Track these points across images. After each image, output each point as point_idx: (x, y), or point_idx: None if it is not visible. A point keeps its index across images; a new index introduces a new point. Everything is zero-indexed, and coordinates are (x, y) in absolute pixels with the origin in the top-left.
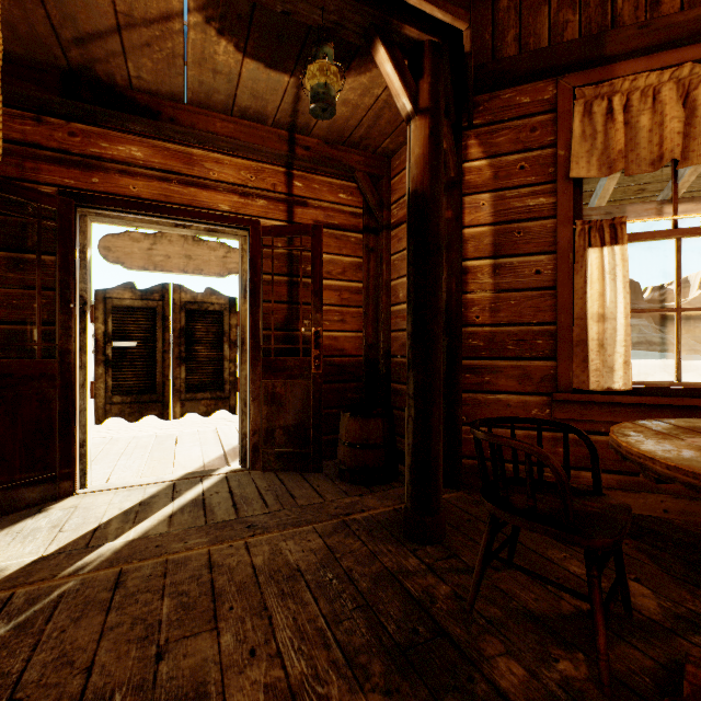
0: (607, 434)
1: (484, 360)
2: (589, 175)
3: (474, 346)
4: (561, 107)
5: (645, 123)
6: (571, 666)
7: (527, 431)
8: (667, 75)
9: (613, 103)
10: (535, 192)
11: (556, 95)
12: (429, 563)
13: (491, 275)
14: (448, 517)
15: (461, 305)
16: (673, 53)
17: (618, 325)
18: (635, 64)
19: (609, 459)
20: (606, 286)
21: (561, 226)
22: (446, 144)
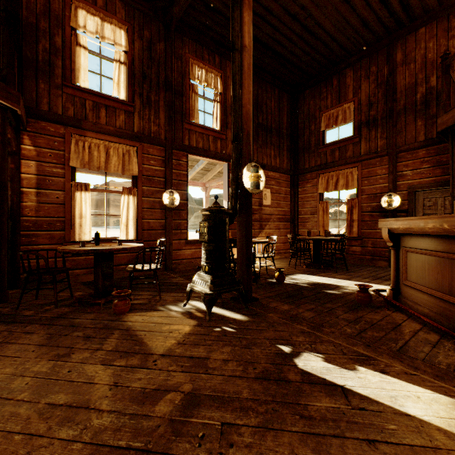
0: (84, 256)
1: (33, 232)
2: (77, 166)
3: (27, 226)
4: (67, 138)
5: (96, 154)
6: (49, 307)
7: (53, 259)
8: (102, 142)
9: (86, 144)
10: (56, 166)
11: (65, 133)
12: (0, 307)
13: (36, 196)
14: (11, 296)
15: (20, 207)
16: (104, 136)
17: (87, 219)
18: (93, 134)
19: (85, 264)
20: (83, 205)
21: (67, 182)
22: (11, 136)
